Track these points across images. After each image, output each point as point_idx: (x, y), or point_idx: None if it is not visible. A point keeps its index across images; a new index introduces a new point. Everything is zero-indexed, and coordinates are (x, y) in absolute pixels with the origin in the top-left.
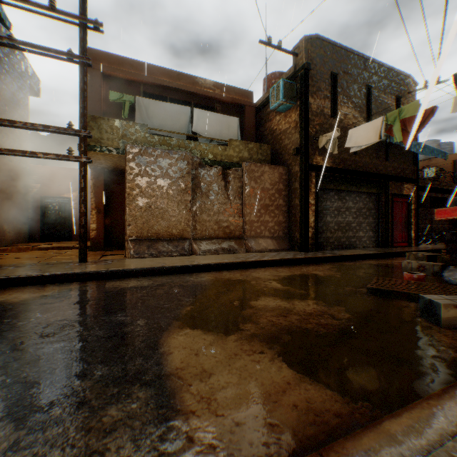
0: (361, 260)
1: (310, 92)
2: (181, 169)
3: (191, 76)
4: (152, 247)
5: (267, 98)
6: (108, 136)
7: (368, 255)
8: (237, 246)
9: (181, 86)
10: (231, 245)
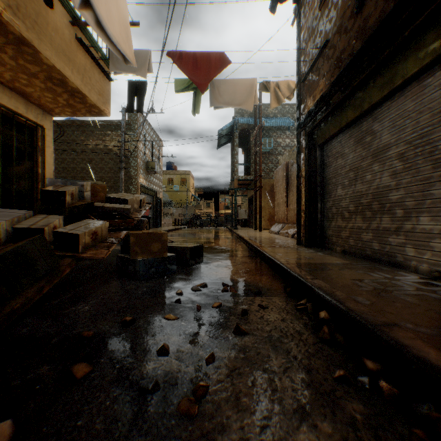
0: (252, 258)
1: (302, 20)
2: (282, 175)
3: None
4: (274, 227)
5: None
6: None
7: (266, 257)
8: (292, 231)
9: None
10: (291, 230)
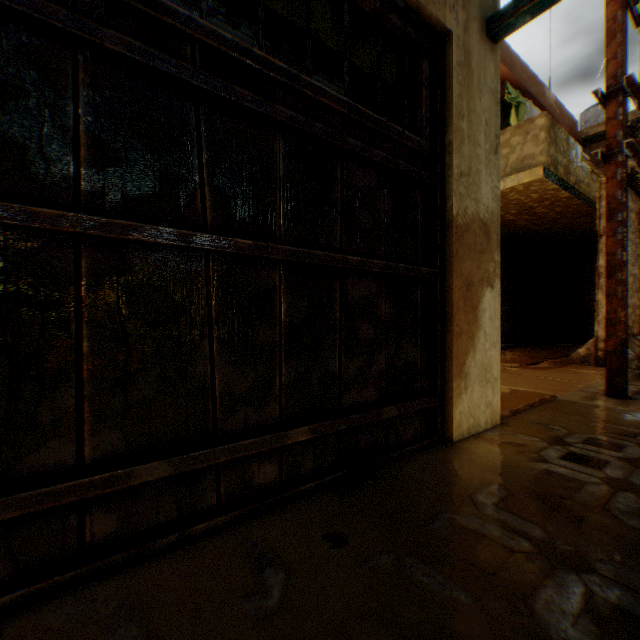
0: None
1: None
2: (634, 225)
3: (540, 83)
4: (634, 349)
5: (597, 134)
6: (559, 159)
7: None
8: None
9: (536, 95)
10: None
